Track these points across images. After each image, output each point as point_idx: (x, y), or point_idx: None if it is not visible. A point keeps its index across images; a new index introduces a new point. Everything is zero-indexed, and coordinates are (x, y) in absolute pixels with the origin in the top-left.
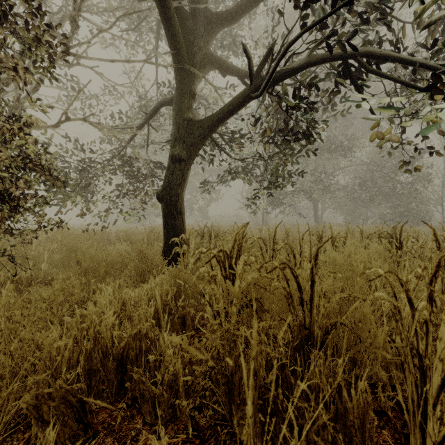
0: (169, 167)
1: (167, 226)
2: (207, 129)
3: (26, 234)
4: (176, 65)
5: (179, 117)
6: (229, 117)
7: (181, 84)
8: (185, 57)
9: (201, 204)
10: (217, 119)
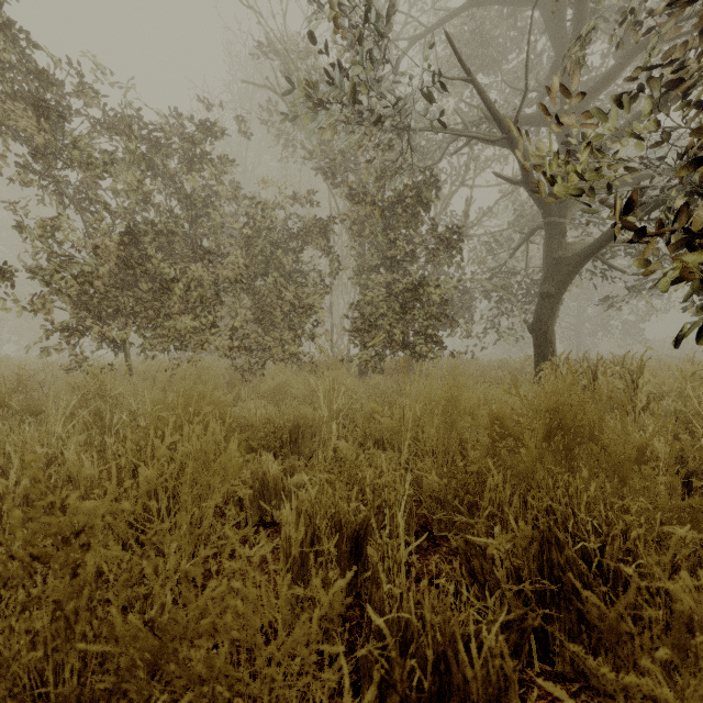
0: (538, 303)
1: (537, 354)
2: (575, 266)
3: (430, 360)
4: (543, 221)
5: (548, 258)
6: (598, 252)
7: (550, 230)
8: (552, 208)
9: (625, 319)
10: (585, 256)
